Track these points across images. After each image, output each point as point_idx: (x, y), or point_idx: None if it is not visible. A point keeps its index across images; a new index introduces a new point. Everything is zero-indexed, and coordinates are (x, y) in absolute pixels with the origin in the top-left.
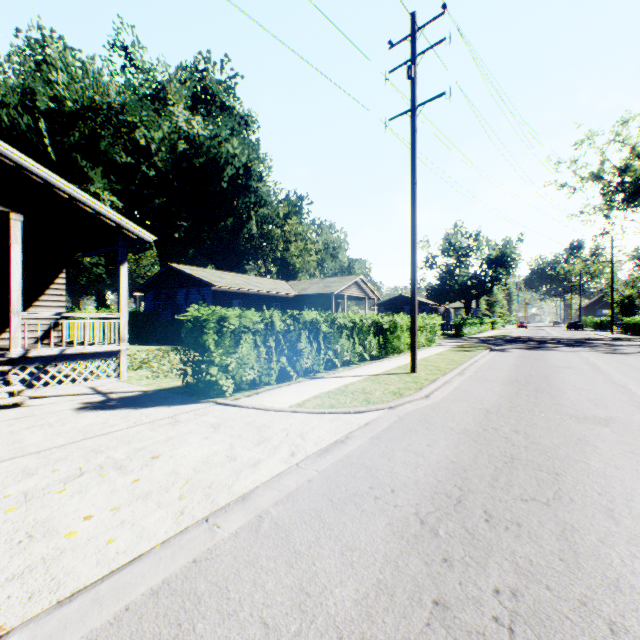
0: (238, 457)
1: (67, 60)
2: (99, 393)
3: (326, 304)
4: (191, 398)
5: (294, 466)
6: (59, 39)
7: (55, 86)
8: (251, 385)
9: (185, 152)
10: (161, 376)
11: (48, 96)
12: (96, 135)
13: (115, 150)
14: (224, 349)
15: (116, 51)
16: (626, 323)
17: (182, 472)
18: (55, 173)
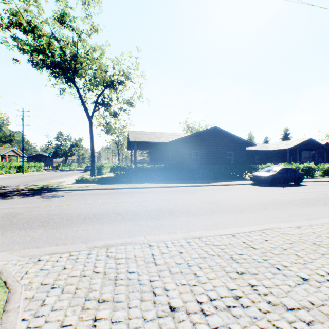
0: None
1: None
2: None
3: None
4: None
5: None
6: None
7: None
8: None
9: None
10: None
11: None
12: None
13: None
14: None
15: None
16: None
17: None
18: None
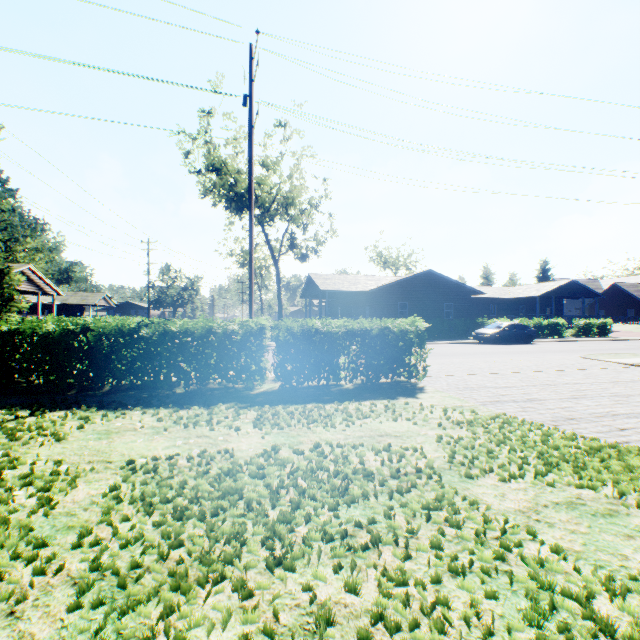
0: None
1: None
2: None
3: (77, 309)
4: None
5: None
6: None
7: None
8: None
9: None
10: None
11: None
12: None
13: None
14: None
15: None
16: None
17: None
18: None
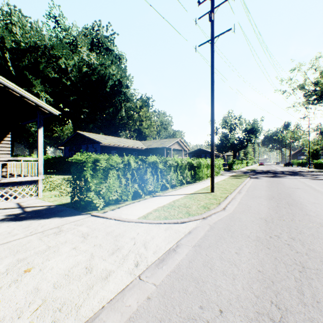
0: (94, 269)
1: (23, 22)
2: (20, 207)
3: (161, 153)
4: (76, 211)
5: (137, 279)
6: (19, 12)
7: (16, 36)
8: (116, 201)
9: (87, 72)
10: (64, 195)
11: (11, 40)
12: (37, 61)
13: (48, 70)
14: (98, 180)
15: (50, 19)
16: (315, 163)
17: (42, 289)
18: (14, 82)
